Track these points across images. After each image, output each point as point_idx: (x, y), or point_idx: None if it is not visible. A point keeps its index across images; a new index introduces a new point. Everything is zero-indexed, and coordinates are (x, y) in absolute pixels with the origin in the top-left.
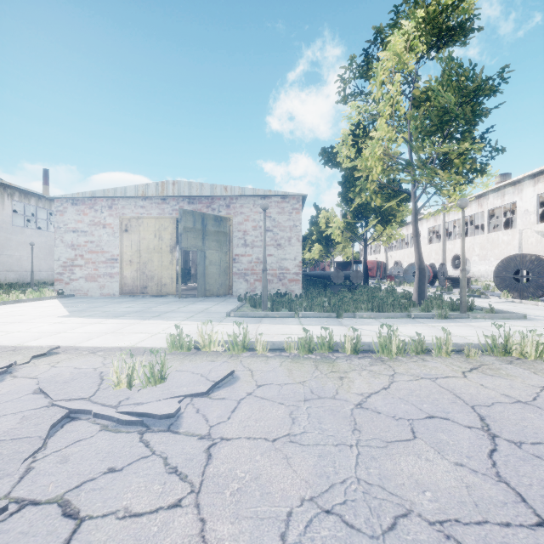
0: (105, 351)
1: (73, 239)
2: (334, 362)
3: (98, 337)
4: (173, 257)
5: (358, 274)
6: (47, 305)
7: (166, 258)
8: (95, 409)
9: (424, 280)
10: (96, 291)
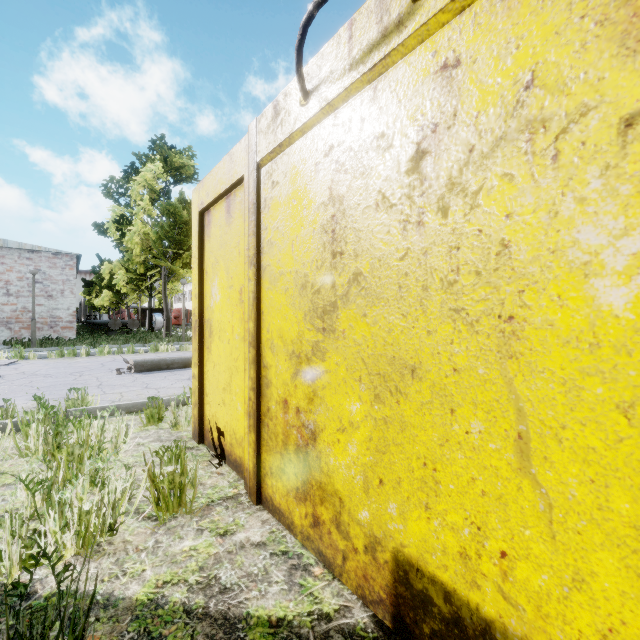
0: None
1: None
2: (74, 358)
3: None
4: None
5: (135, 322)
6: None
7: None
8: None
9: (170, 326)
10: None
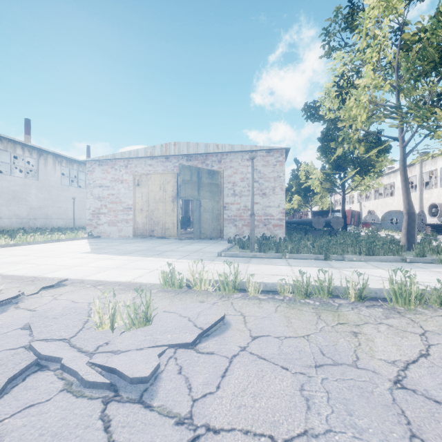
0: (105, 285)
1: (99, 192)
2: (338, 310)
3: (104, 272)
4: (174, 205)
5: (338, 220)
6: (77, 244)
7: (168, 207)
8: (67, 356)
9: (414, 225)
10: (116, 234)
